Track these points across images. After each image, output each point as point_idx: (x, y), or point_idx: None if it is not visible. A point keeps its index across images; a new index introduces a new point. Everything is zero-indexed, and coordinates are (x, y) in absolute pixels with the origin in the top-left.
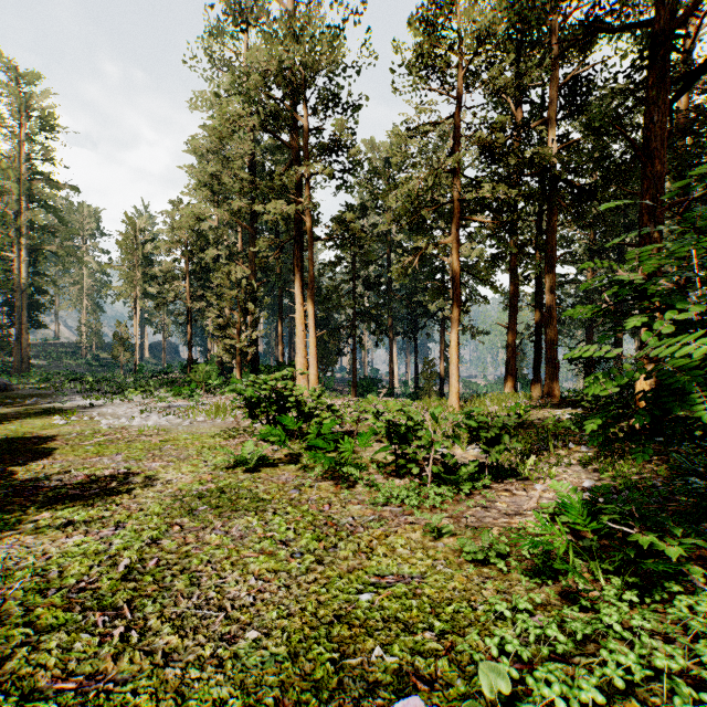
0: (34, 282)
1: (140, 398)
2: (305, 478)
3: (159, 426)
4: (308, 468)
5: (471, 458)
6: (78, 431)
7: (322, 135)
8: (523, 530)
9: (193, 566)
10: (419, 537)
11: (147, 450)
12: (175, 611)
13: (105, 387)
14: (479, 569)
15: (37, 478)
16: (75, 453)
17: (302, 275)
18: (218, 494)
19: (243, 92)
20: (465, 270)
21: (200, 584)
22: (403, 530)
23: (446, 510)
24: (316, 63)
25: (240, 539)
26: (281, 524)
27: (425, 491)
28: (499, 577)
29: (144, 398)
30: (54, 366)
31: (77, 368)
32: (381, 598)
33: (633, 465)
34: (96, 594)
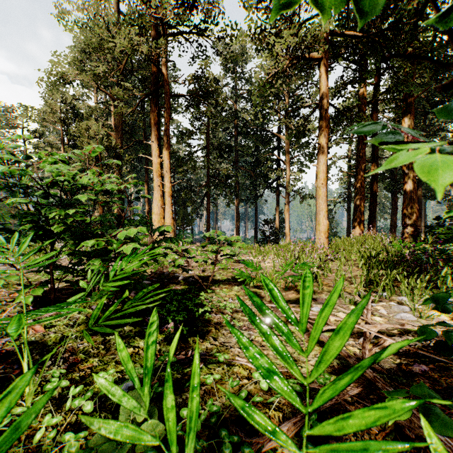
0: None
1: None
2: None
3: None
4: None
5: None
6: None
7: None
8: None
9: None
10: None
11: None
12: None
13: None
14: None
15: None
16: None
17: (158, 129)
18: None
19: None
20: (297, 145)
21: None
22: None
23: None
24: None
25: None
26: None
27: None
28: None
29: None
30: None
31: None
32: None
33: None
34: None
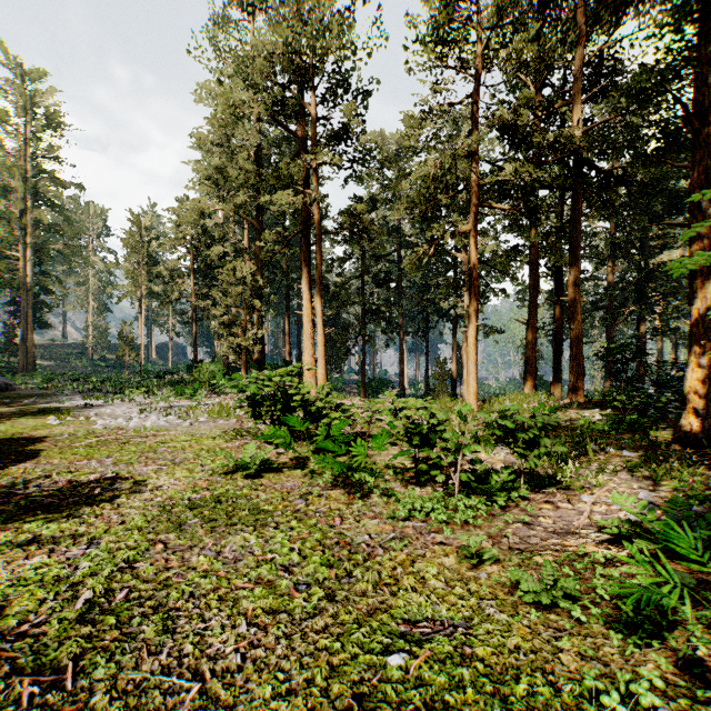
0: (40, 281)
1: (142, 398)
2: (312, 486)
3: (157, 427)
4: (316, 474)
5: (498, 464)
6: (71, 432)
7: (330, 124)
8: (588, 558)
9: (171, 601)
10: (453, 564)
11: (141, 452)
12: (132, 677)
13: (107, 387)
14: (544, 615)
15: (13, 484)
16: (62, 455)
17: (309, 270)
18: (212, 504)
19: (248, 78)
20: (479, 266)
21: (175, 631)
22: (433, 554)
23: (481, 527)
24: (324, 48)
25: (233, 563)
26: (283, 543)
27: (453, 502)
28: (575, 629)
29: (145, 398)
30: (60, 366)
31: (83, 369)
32: (418, 663)
33: (691, 473)
34: (38, 644)
